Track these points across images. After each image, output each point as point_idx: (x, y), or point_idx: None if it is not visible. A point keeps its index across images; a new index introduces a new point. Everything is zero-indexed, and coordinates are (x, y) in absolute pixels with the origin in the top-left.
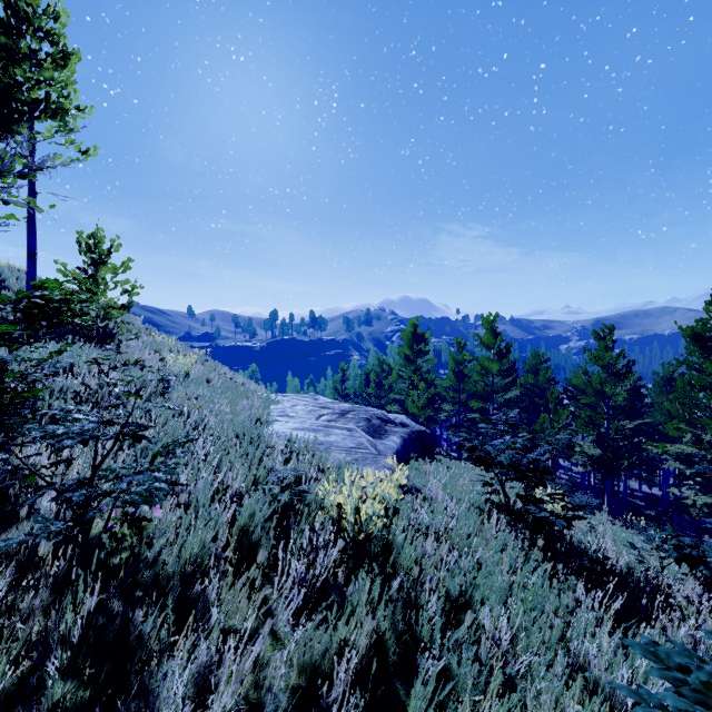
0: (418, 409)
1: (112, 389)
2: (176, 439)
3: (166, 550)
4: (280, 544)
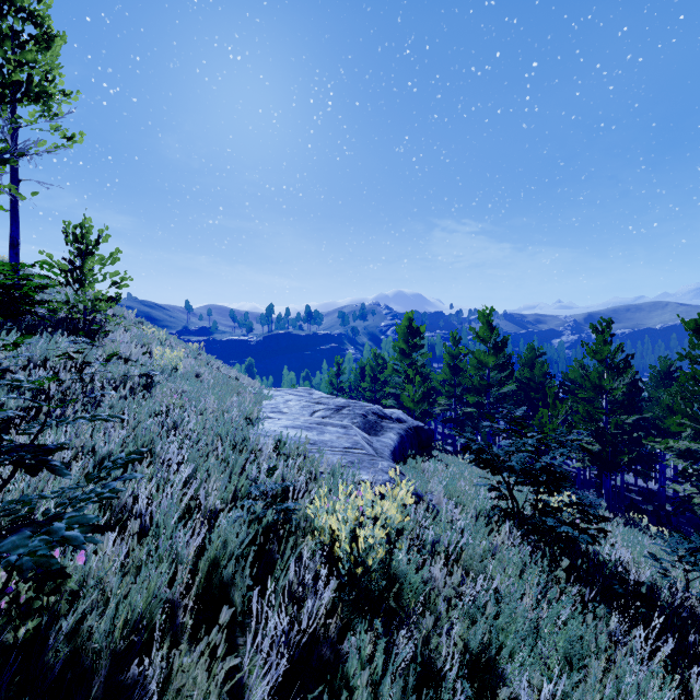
0: (414, 404)
1: (87, 386)
2: (116, 458)
3: (92, 614)
4: (255, 592)
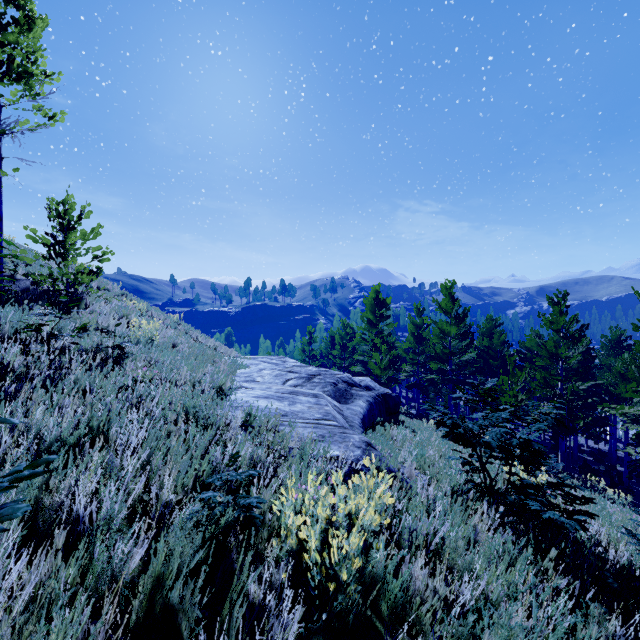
0: (381, 371)
1: (54, 358)
2: (9, 472)
3: None
4: None
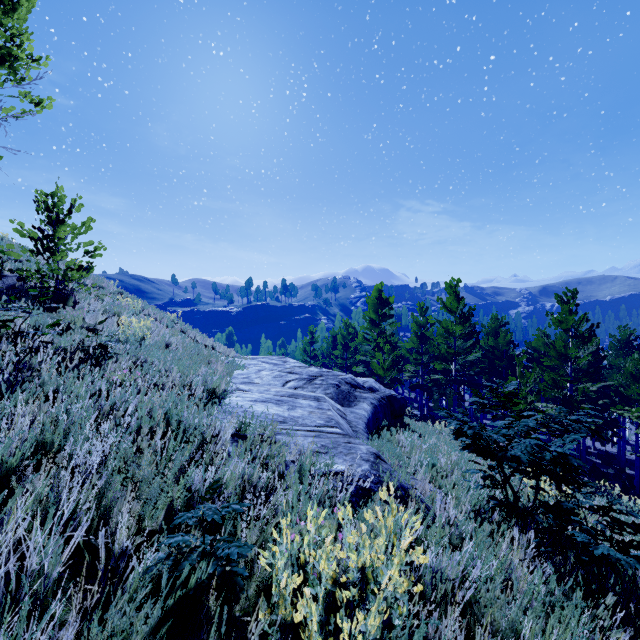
0: (384, 371)
1: (24, 359)
2: None
3: None
4: None
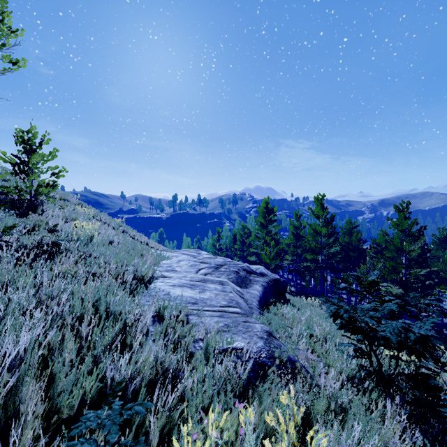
0: (270, 260)
1: None
2: None
3: None
4: None
